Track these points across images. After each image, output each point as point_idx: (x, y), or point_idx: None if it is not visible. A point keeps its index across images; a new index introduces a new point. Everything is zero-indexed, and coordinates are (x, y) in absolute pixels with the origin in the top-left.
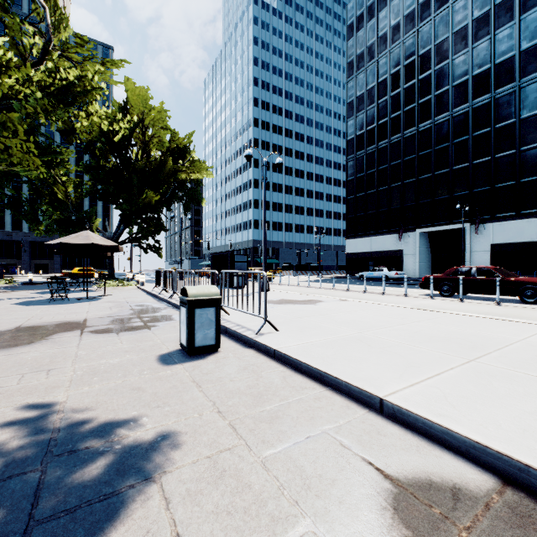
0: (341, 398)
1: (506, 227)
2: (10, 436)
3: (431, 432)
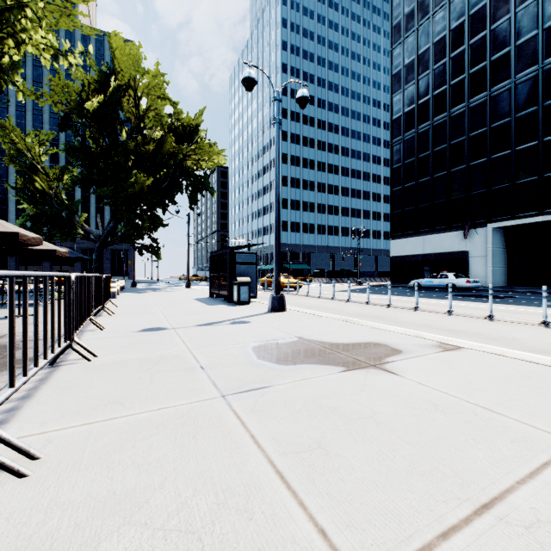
0: None
1: None
2: None
3: None
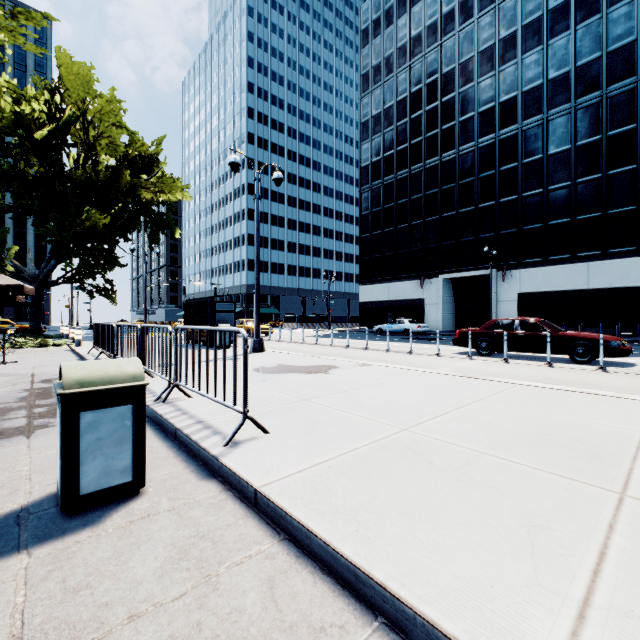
0: None
1: (533, 275)
2: None
3: None
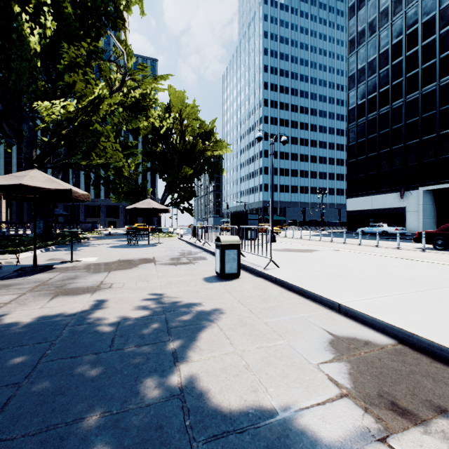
0: (316, 304)
1: None
2: (145, 304)
3: (366, 320)
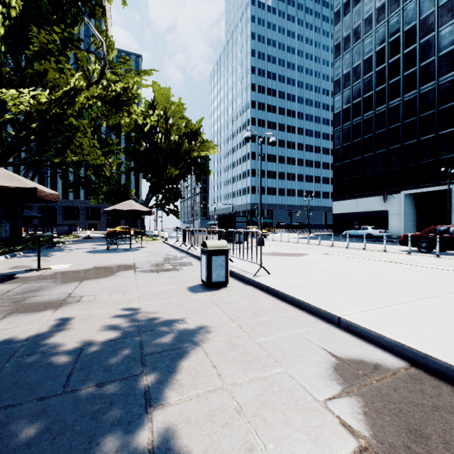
0: (312, 317)
1: None
2: (117, 322)
3: (370, 337)
